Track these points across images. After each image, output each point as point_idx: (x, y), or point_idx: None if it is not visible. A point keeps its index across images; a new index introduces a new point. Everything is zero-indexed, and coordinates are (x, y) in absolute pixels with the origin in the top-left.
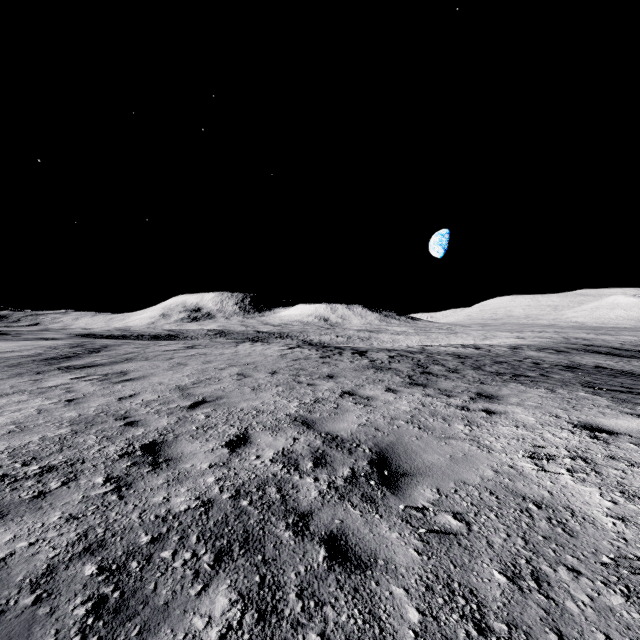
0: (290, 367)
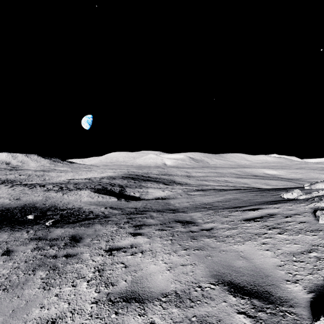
0: (22, 192)
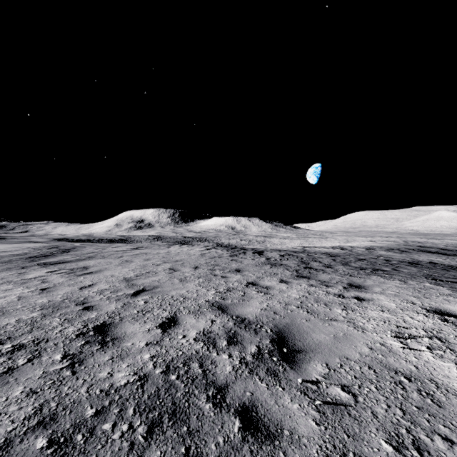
0: (208, 263)
